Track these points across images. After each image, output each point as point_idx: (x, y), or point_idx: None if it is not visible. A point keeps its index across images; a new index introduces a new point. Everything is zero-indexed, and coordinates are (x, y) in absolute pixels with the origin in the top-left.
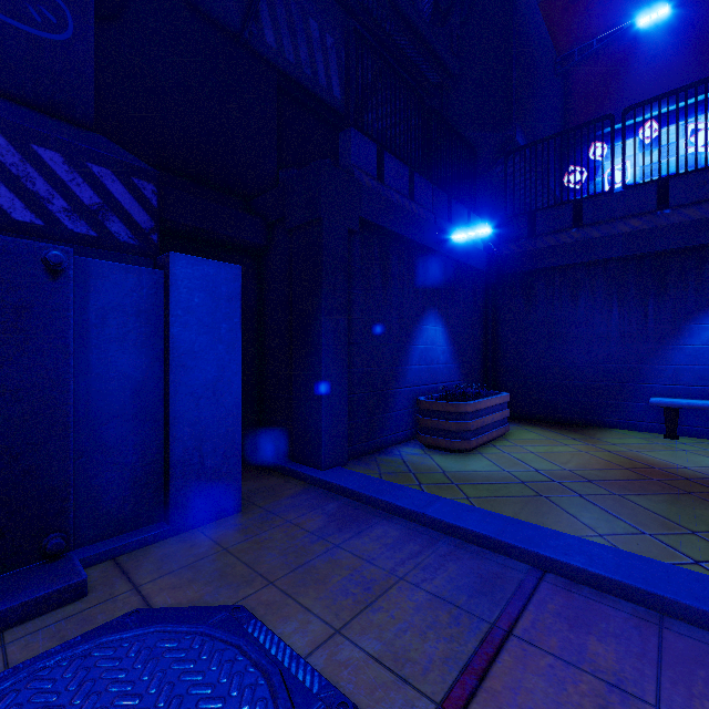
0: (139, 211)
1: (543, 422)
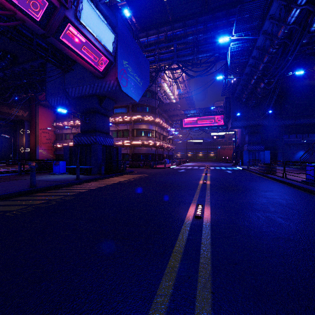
0: (263, 148)
1: None
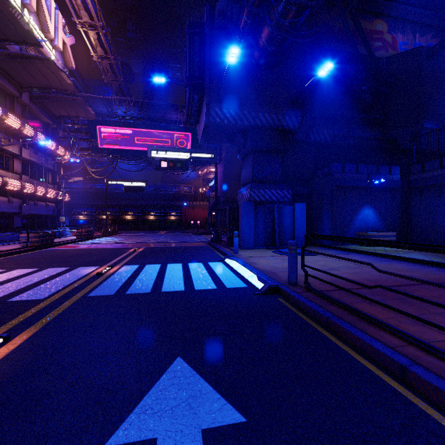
0: (288, 195)
1: None
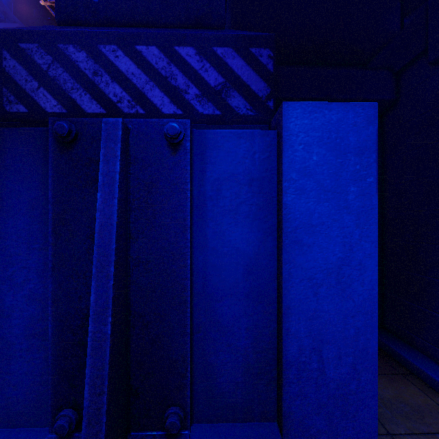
0: (255, 80)
1: None
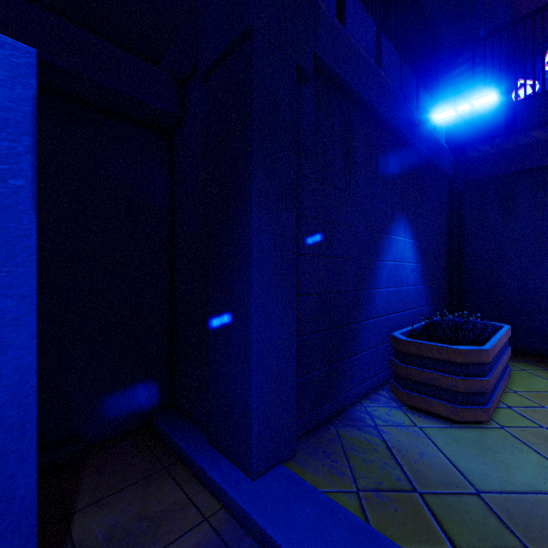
0: None
1: (532, 356)
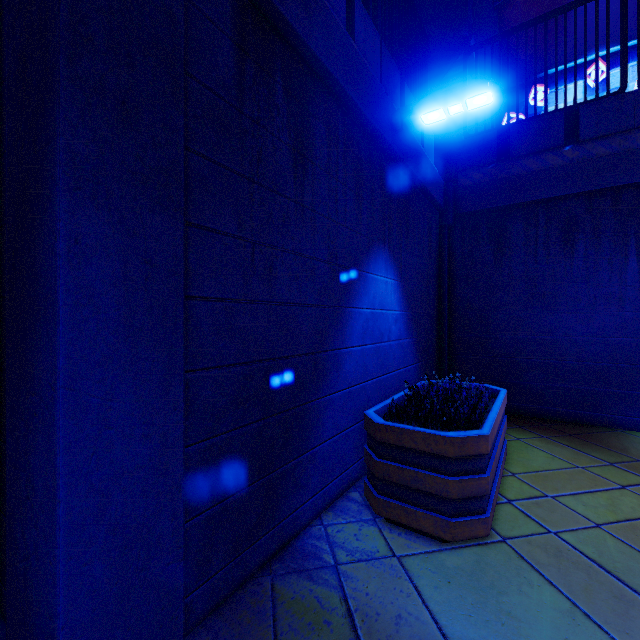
0: None
1: (525, 419)
